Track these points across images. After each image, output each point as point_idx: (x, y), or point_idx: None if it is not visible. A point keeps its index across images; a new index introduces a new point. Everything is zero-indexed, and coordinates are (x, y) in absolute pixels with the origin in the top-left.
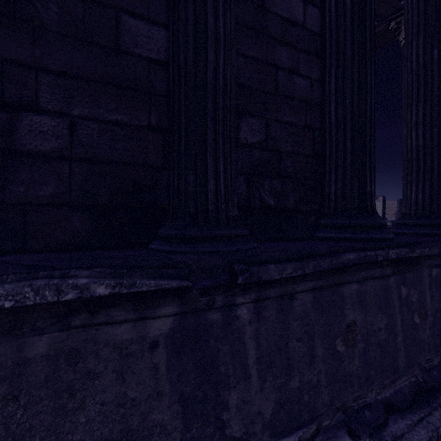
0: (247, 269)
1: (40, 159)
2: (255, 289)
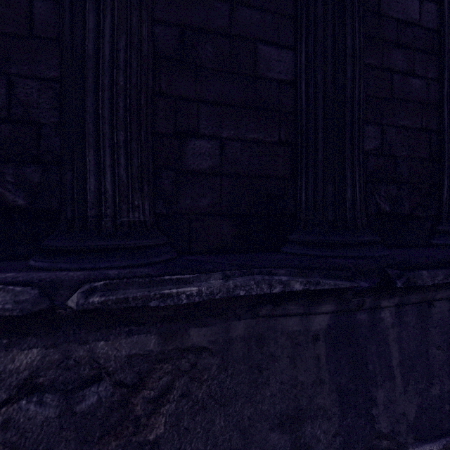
0: (401, 274)
1: (200, 176)
2: (399, 294)
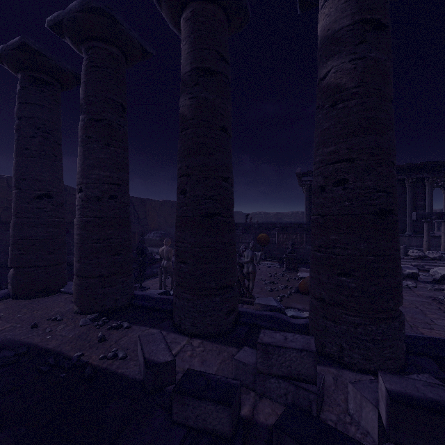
0: (412, 235)
1: None
2: (413, 237)
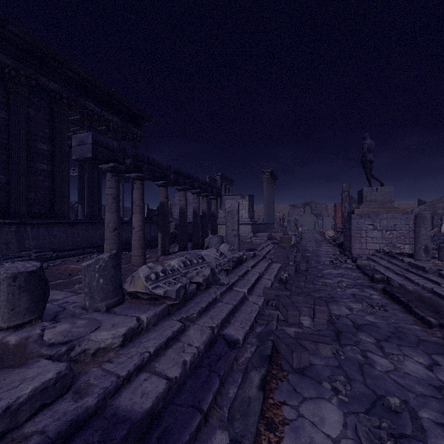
0: (29, 221)
1: None
2: (31, 225)
